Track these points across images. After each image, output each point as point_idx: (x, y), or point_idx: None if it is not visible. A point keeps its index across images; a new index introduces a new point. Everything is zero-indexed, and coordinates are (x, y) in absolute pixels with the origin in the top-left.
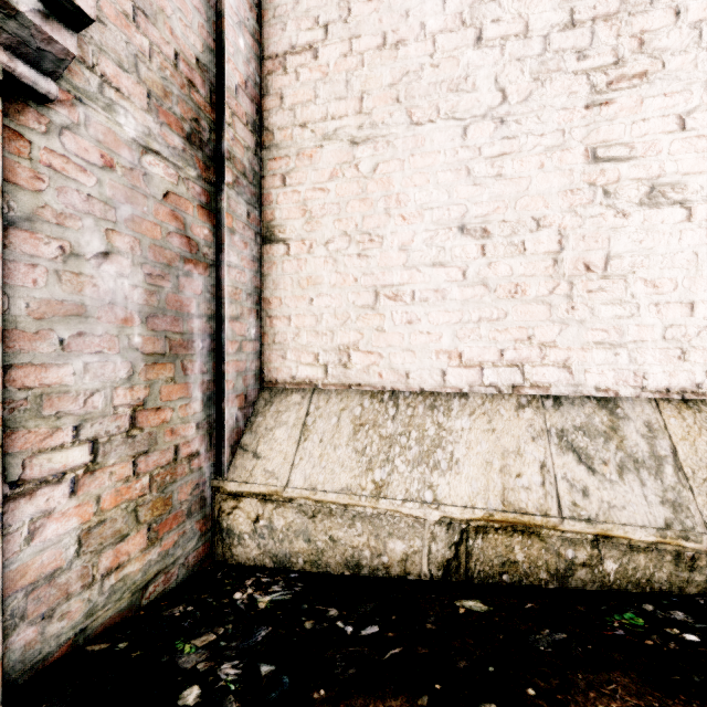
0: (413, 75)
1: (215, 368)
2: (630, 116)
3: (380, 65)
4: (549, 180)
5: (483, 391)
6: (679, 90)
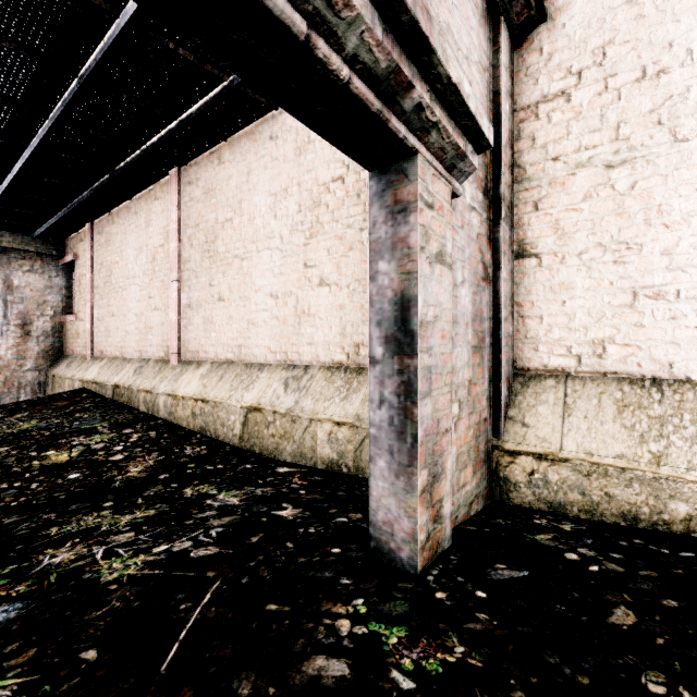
0: (677, 98)
1: (492, 357)
2: None
3: (638, 96)
4: None
5: None
6: None
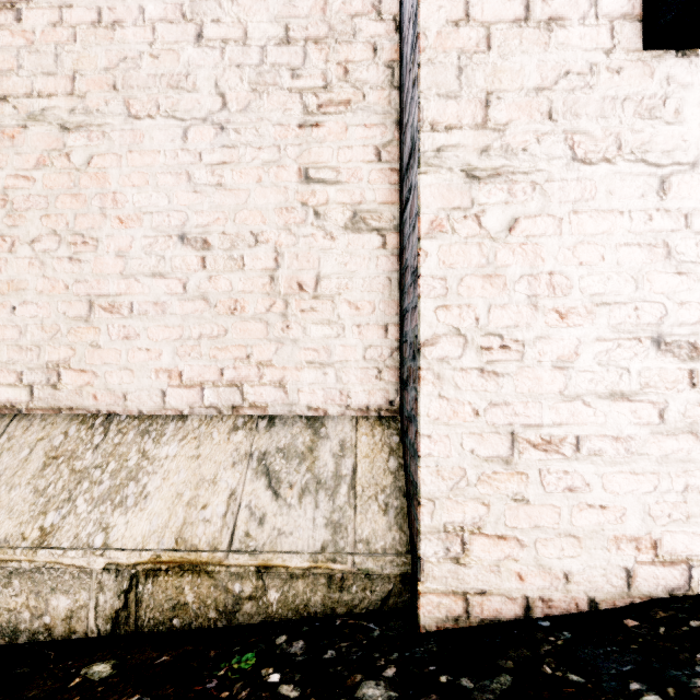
0: (131, 62)
1: None
2: (337, 141)
3: (95, 44)
4: (267, 195)
5: (204, 413)
6: (377, 122)
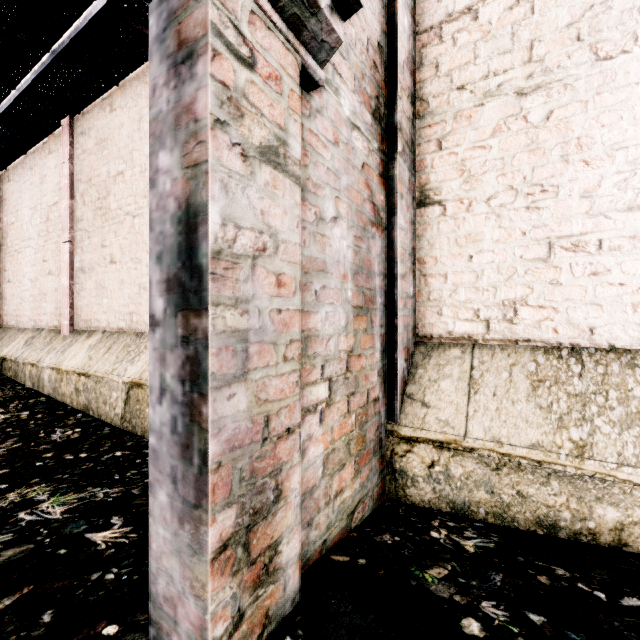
0: (599, 7)
1: (387, 322)
2: None
3: (555, 7)
4: None
5: None
6: None
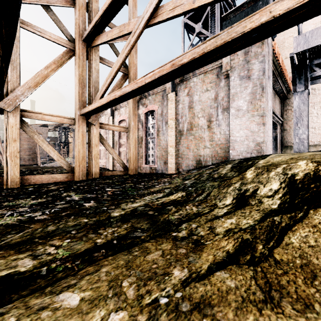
0: None
1: (280, 143)
2: None
3: None
4: None
5: (314, 144)
6: None
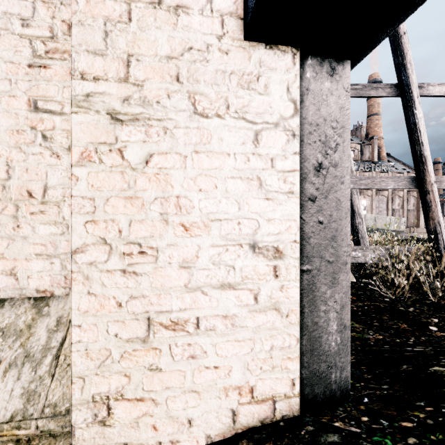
0: None
1: None
2: (62, 81)
3: None
4: None
5: None
6: None
